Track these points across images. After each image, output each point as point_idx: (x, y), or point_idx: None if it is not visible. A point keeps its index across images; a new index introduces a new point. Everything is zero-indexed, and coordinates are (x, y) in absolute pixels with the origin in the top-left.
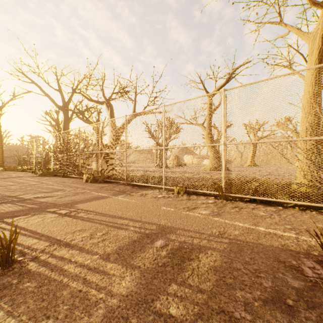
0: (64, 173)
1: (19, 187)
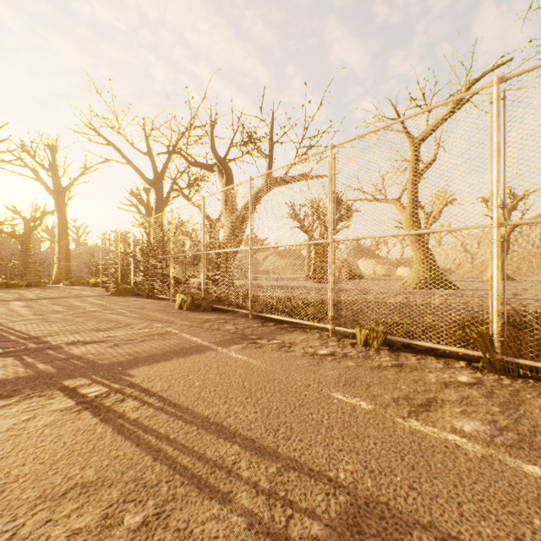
0: (149, 292)
1: (62, 318)
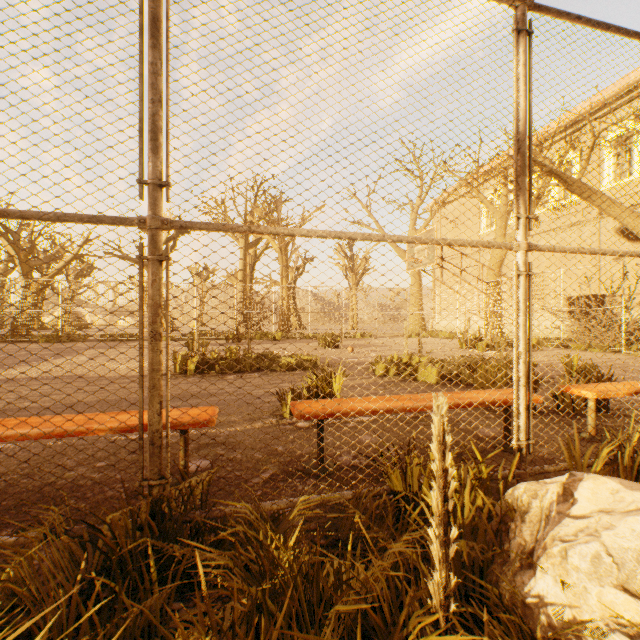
0: None
1: None
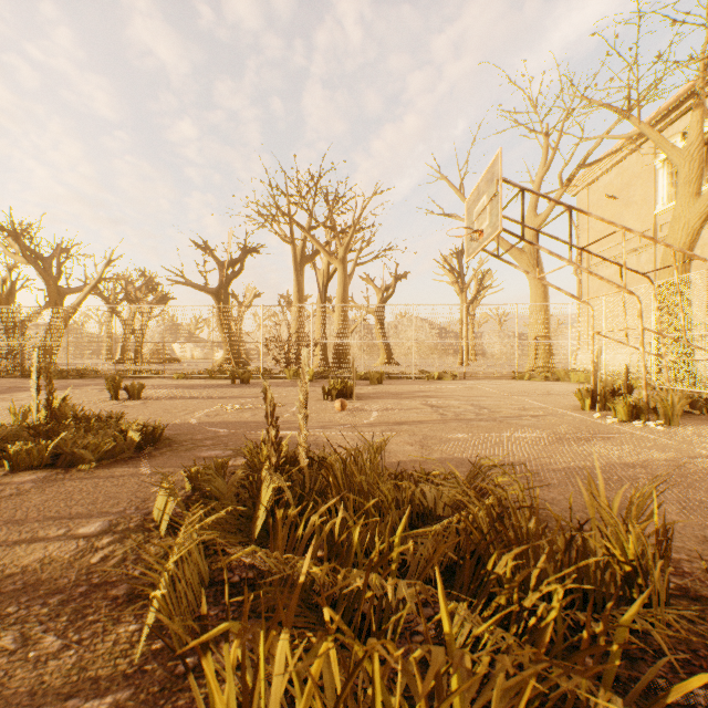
0: None
1: None
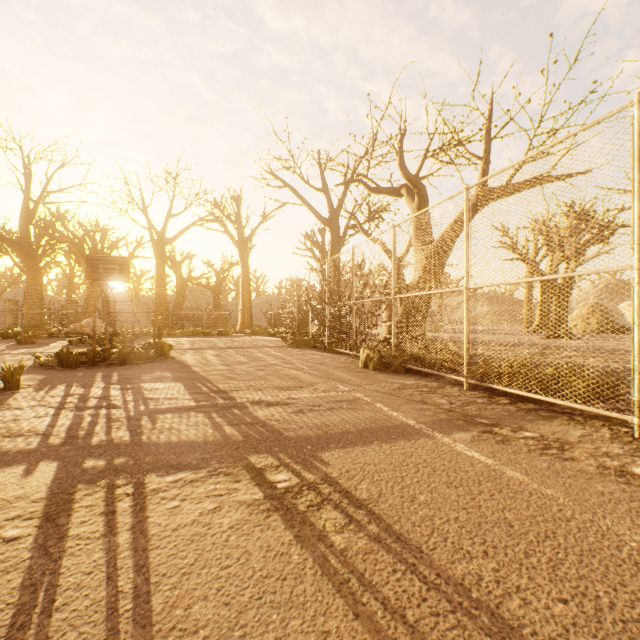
0: (326, 344)
1: (246, 370)
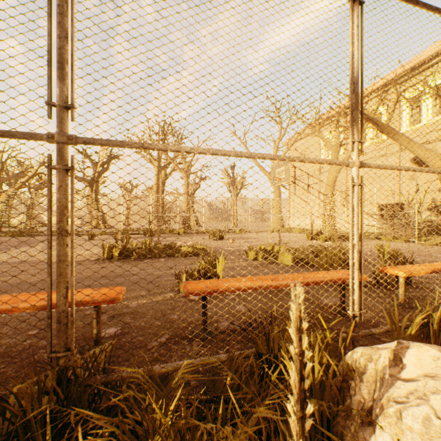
0: None
1: None
